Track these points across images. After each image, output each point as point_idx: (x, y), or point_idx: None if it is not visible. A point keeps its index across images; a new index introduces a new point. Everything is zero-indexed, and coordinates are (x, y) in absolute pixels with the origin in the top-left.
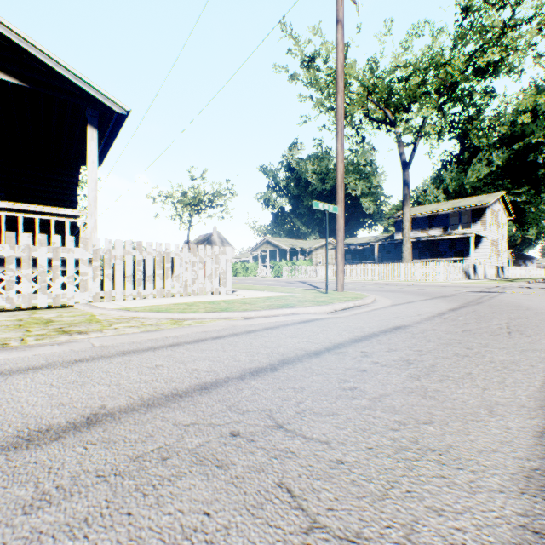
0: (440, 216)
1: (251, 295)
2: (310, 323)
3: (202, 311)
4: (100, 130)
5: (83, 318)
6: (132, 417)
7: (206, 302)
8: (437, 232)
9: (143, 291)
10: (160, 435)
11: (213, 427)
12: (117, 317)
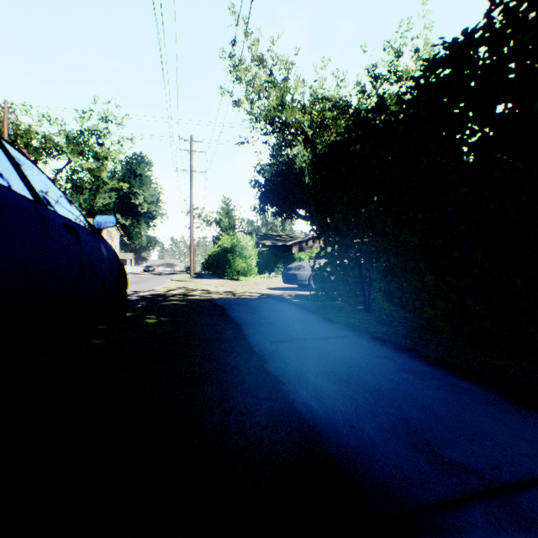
0: None
1: None
2: None
3: None
4: None
5: None
6: None
7: None
8: None
9: None
10: None
11: None
12: None
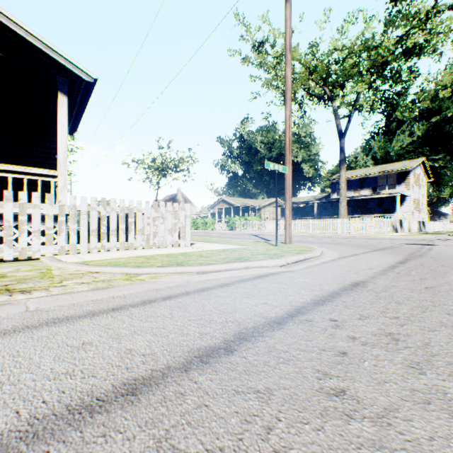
0: (370, 179)
1: (208, 247)
2: (265, 278)
3: (158, 265)
4: (72, 98)
5: (38, 272)
6: None
7: (164, 255)
8: (367, 192)
9: (107, 244)
10: None
11: None
12: (72, 271)
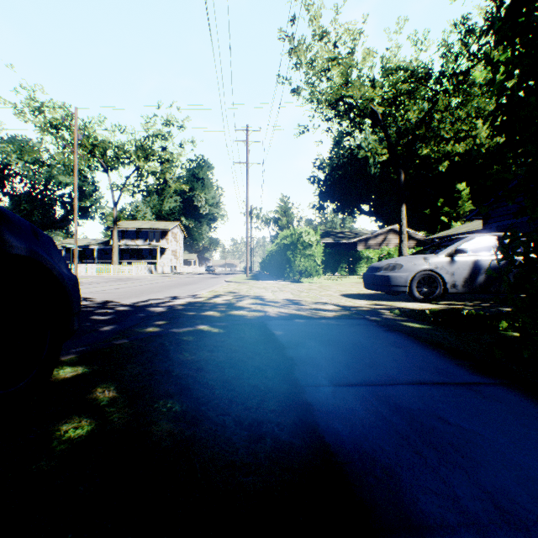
0: (144, 232)
1: None
2: None
3: None
4: None
5: None
6: None
7: None
8: (142, 243)
9: None
10: None
11: None
12: None
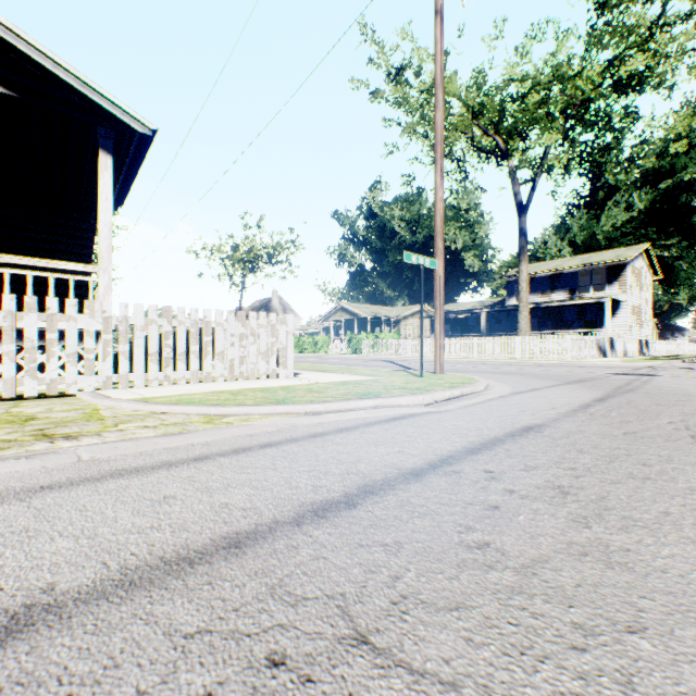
0: (566, 275)
1: (320, 378)
2: (402, 421)
3: (249, 403)
4: (118, 158)
5: (80, 413)
6: (93, 615)
7: (257, 390)
8: (561, 296)
9: (173, 374)
10: (133, 664)
11: (237, 642)
12: (129, 412)
